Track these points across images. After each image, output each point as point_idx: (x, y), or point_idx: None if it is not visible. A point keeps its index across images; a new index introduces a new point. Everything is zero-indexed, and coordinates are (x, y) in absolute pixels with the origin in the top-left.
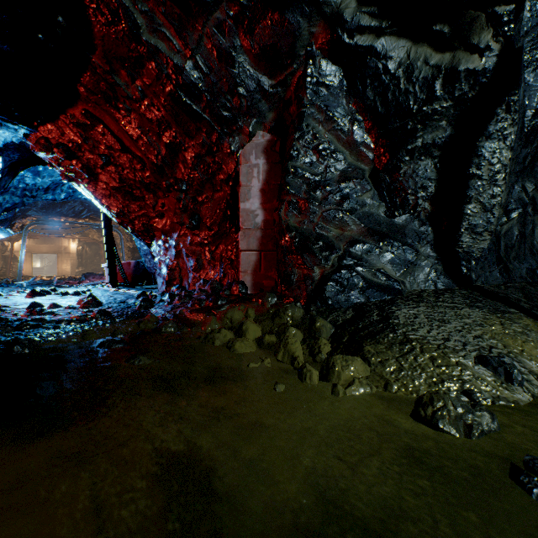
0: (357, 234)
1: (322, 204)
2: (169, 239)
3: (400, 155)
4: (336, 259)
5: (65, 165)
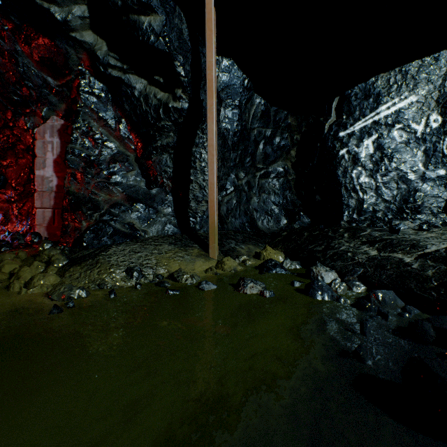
0: (121, 199)
1: (95, 177)
2: None
3: (149, 149)
4: (98, 216)
5: None
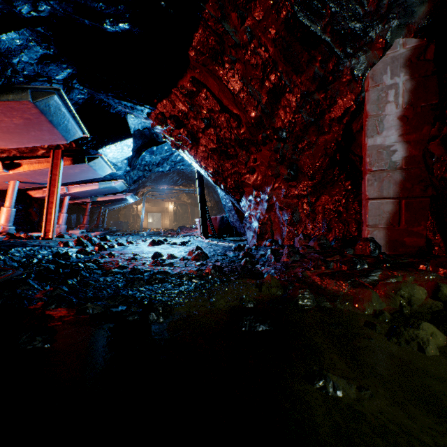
0: None
1: None
2: (261, 194)
3: None
4: None
5: (175, 134)
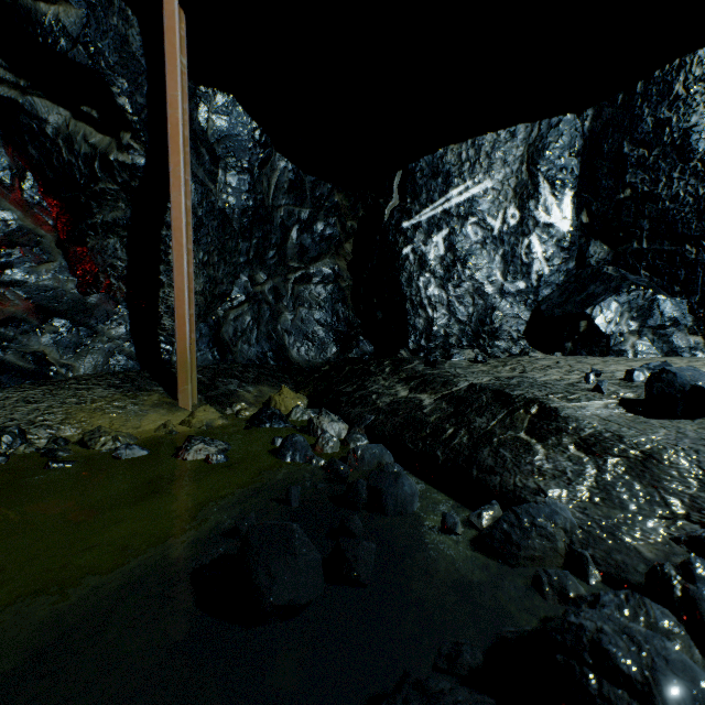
0: (23, 311)
1: None
2: None
3: (81, 228)
4: None
5: None
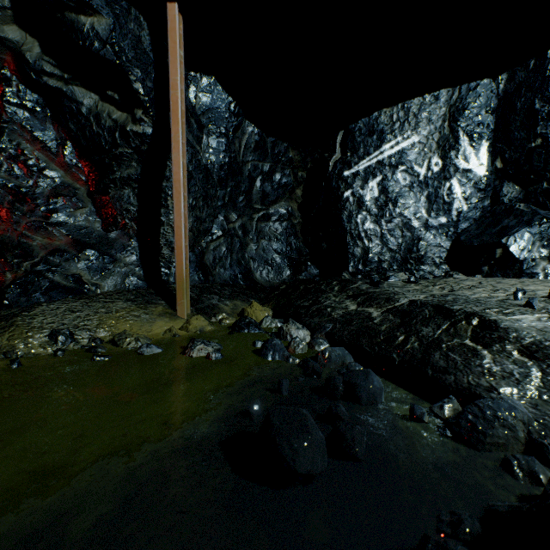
0: (65, 244)
1: (27, 215)
2: None
3: (105, 182)
4: (30, 265)
5: None
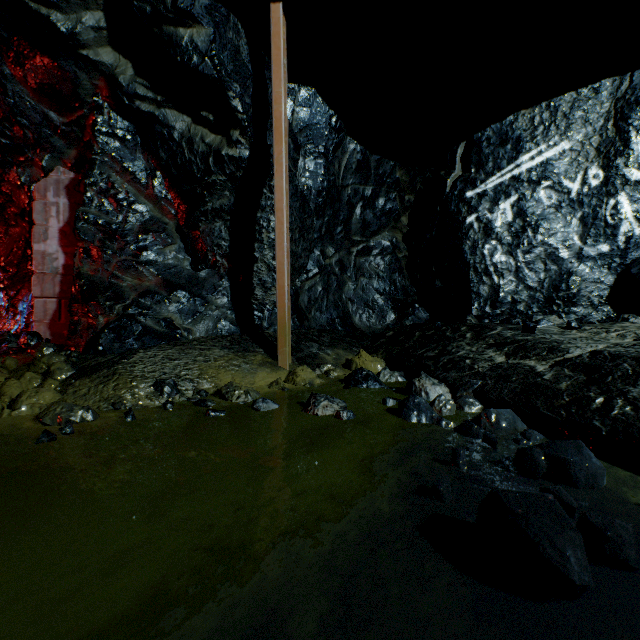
0: (155, 285)
1: (118, 254)
2: None
3: (196, 215)
4: (122, 308)
5: None
